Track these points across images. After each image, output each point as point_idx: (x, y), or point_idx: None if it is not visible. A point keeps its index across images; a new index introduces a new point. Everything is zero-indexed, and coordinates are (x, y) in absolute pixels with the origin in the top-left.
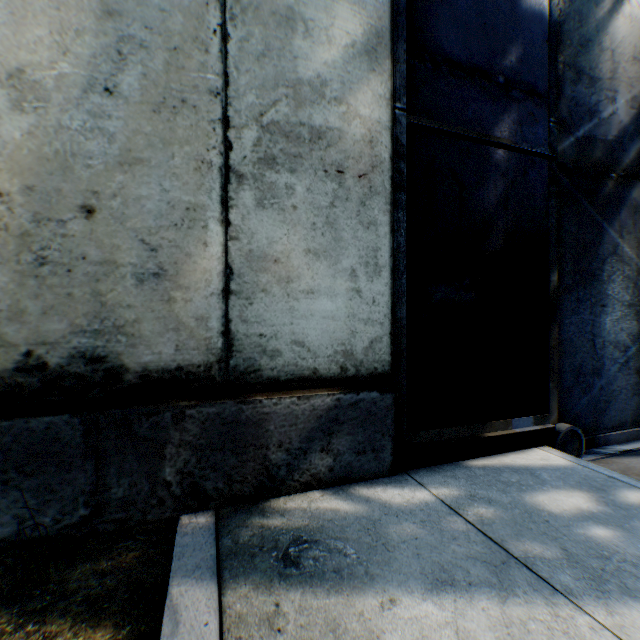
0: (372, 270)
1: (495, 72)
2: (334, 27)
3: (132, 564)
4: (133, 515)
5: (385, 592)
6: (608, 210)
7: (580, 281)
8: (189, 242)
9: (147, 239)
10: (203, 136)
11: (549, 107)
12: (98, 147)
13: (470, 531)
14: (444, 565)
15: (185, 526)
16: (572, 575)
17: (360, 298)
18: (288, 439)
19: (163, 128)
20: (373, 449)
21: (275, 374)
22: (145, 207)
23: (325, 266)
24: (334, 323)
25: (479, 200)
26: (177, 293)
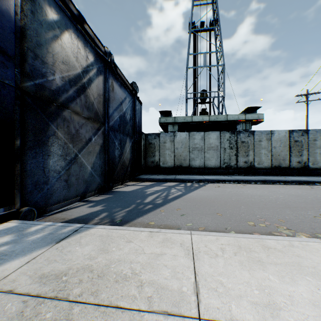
0: None
1: None
2: None
3: None
4: None
5: None
6: (52, 117)
7: (38, 145)
8: None
9: None
10: None
11: (15, 64)
12: None
13: None
14: None
15: None
16: None
17: None
18: None
19: None
20: None
21: None
22: None
23: None
24: None
25: None
26: None
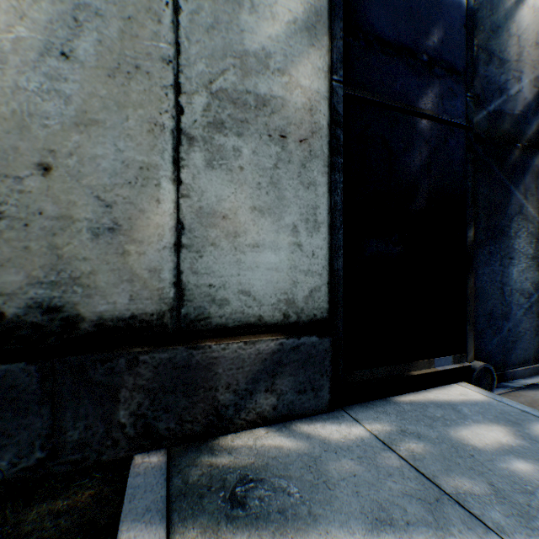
0: (312, 226)
1: (420, 51)
2: (277, 4)
3: (87, 503)
4: (88, 456)
5: (328, 534)
6: (515, 175)
7: (491, 237)
8: (143, 199)
9: (102, 196)
10: (156, 100)
11: (466, 83)
12: (55, 108)
13: (404, 467)
14: (382, 503)
15: (138, 466)
16: (502, 512)
17: (301, 251)
18: (235, 381)
19: (118, 92)
20: (313, 388)
21: (223, 321)
22: (100, 166)
23: (269, 222)
24: (277, 274)
25: (406, 164)
26: (131, 246)
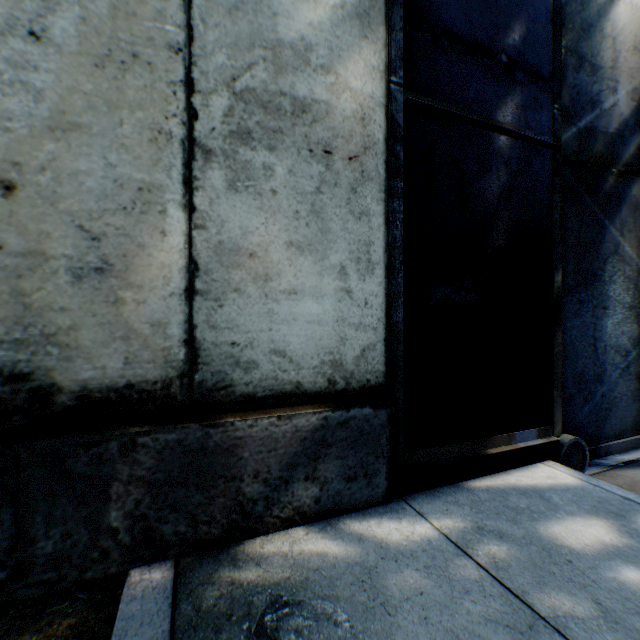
0: (364, 267)
1: (498, 50)
2: None
3: (64, 638)
4: (67, 573)
5: None
6: (609, 207)
7: (582, 282)
8: (142, 230)
9: (87, 225)
10: (160, 100)
11: (553, 93)
12: (20, 106)
13: (484, 579)
14: (459, 634)
15: (134, 586)
16: None
17: (350, 299)
18: (266, 467)
19: (108, 87)
20: (365, 474)
21: (250, 390)
22: (84, 185)
23: (310, 262)
24: (320, 329)
25: (481, 191)
26: (127, 293)
